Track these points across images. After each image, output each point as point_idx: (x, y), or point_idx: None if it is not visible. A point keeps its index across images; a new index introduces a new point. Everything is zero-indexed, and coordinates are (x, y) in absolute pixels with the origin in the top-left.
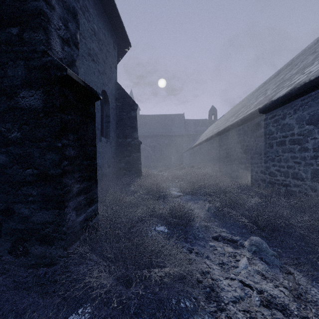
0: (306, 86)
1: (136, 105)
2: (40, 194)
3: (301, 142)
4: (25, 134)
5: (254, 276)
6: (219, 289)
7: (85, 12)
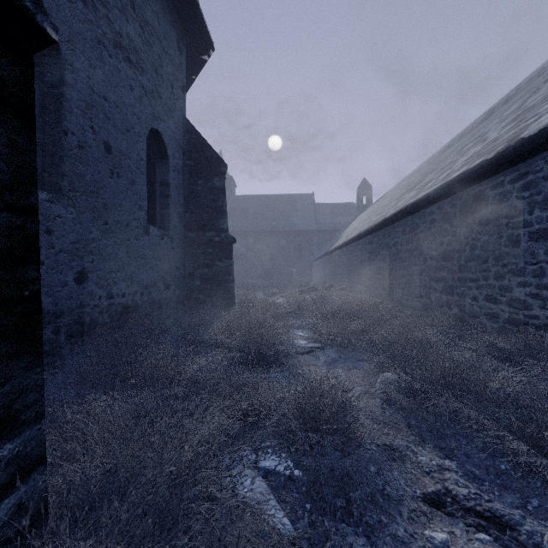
0: None
1: (225, 166)
2: None
3: None
4: None
5: None
6: None
7: None
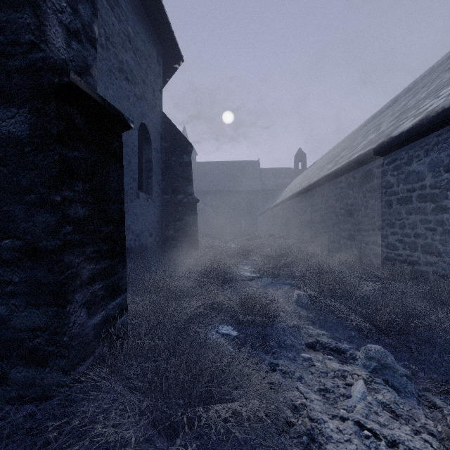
0: (445, 114)
1: (191, 147)
2: (26, 280)
3: (437, 198)
4: (0, 181)
5: (378, 414)
6: (323, 438)
7: (115, 7)
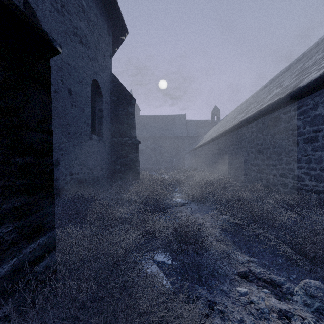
0: None
1: (134, 100)
2: None
3: None
4: None
5: None
6: None
7: None
